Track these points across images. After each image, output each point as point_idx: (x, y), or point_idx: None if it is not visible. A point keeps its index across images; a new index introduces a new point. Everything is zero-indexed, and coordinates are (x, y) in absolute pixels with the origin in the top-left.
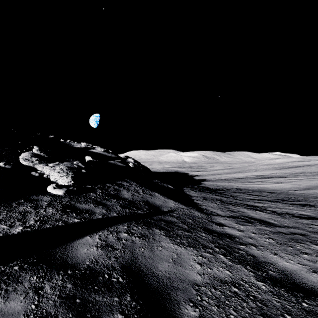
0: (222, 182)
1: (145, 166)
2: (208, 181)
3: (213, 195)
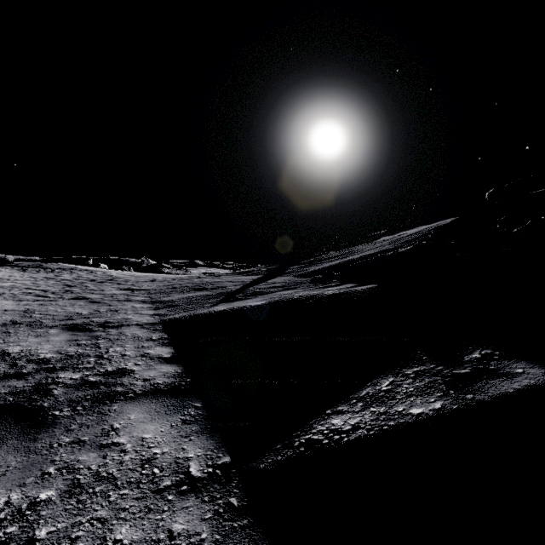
0: None
1: None
2: None
3: None
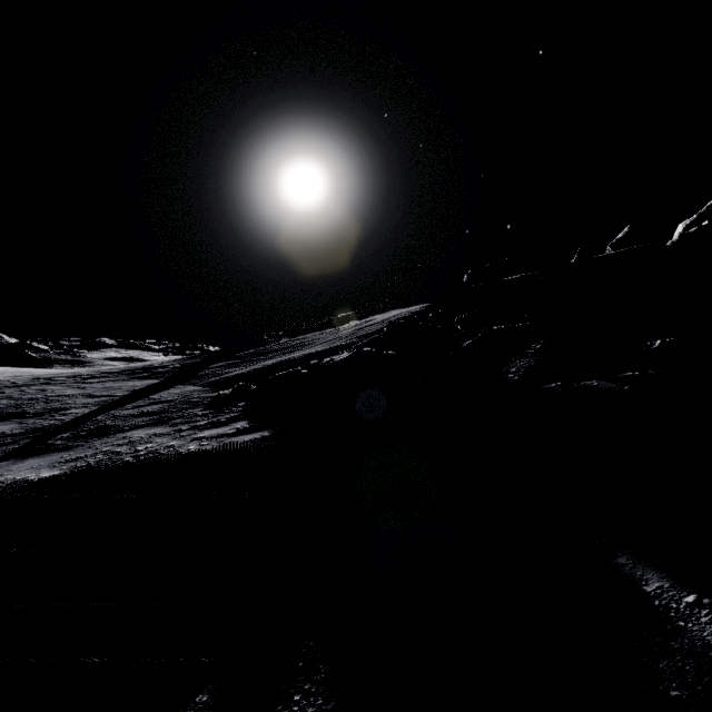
0: None
1: None
2: None
3: None
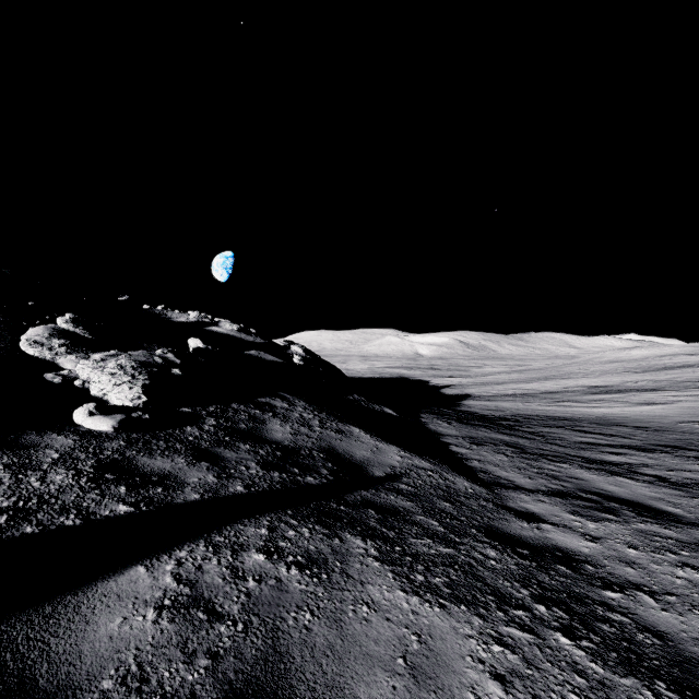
0: (510, 402)
1: (330, 364)
2: (476, 398)
3: (494, 432)
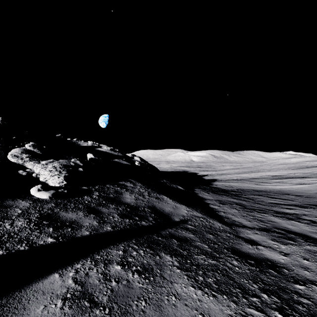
0: (235, 183)
1: (152, 165)
2: (219, 181)
3: (229, 197)
